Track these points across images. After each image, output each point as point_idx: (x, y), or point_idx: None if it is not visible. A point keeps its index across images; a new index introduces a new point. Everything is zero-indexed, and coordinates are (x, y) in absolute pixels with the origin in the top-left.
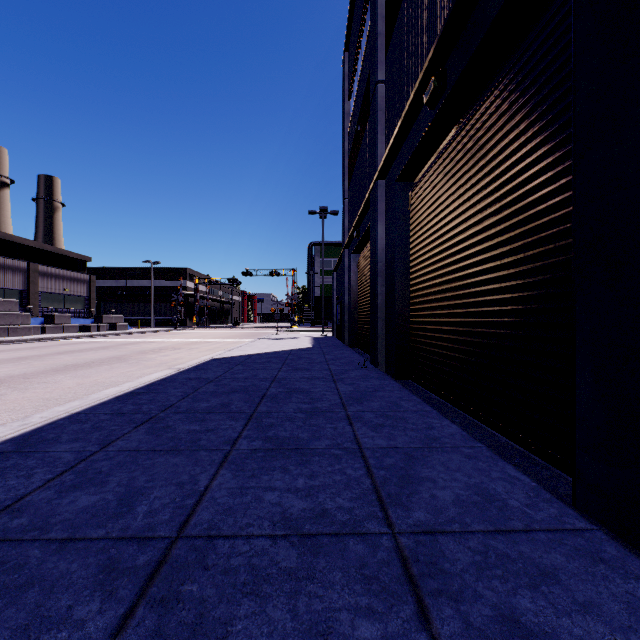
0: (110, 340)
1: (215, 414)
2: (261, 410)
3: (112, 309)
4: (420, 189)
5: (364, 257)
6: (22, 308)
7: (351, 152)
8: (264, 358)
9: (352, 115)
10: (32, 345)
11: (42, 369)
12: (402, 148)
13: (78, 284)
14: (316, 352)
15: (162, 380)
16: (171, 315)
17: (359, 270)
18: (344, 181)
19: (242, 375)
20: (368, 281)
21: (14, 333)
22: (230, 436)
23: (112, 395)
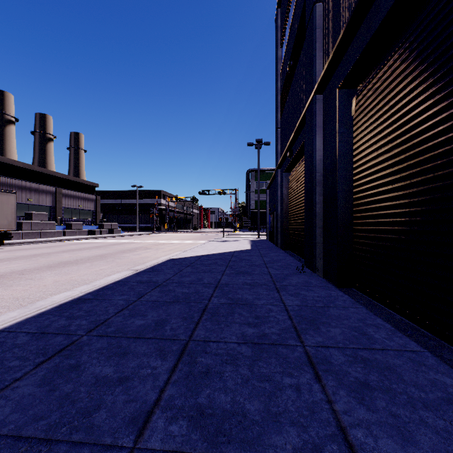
0: (105, 241)
1: (143, 341)
2: (198, 336)
3: (112, 219)
4: (369, 90)
5: (295, 174)
6: (51, 218)
7: (283, 88)
8: (211, 259)
9: (284, 57)
10: (52, 244)
11: (40, 265)
12: (348, 49)
13: (88, 202)
14: (255, 254)
15: (115, 283)
16: (150, 223)
17: (290, 185)
18: (277, 114)
19: (188, 279)
20: (299, 194)
21: (44, 236)
22: (144, 400)
23: (58, 302)
